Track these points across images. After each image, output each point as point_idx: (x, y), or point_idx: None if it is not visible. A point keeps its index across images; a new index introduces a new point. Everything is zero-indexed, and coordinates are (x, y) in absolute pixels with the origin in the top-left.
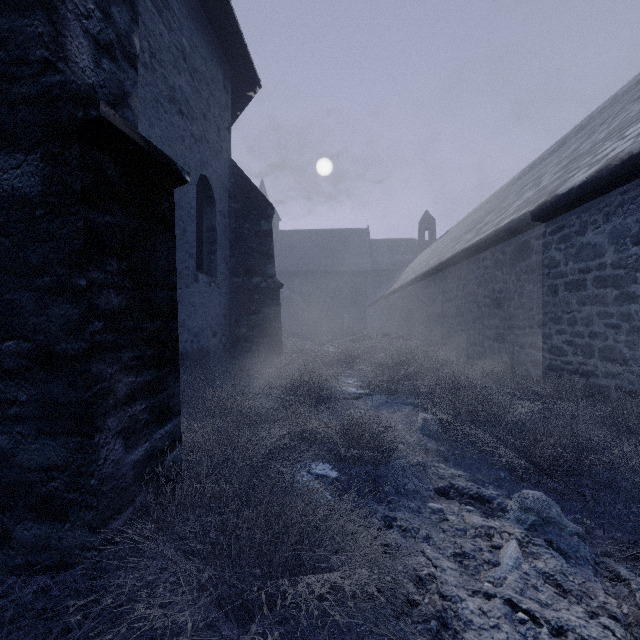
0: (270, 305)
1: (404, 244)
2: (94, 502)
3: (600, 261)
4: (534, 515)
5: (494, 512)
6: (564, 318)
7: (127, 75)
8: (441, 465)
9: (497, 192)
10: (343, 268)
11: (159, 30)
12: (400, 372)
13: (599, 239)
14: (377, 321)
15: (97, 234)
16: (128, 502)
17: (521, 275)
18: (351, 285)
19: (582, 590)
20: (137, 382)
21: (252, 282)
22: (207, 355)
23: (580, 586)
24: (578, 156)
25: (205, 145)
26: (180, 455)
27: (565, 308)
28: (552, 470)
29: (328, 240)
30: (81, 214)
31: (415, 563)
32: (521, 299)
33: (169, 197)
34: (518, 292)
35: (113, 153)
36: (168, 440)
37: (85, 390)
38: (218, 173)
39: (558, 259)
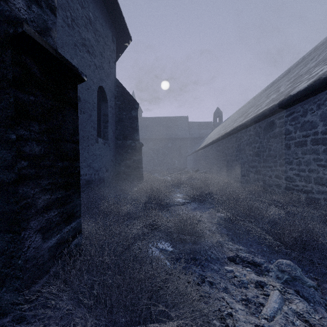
0: (136, 155)
1: (206, 124)
2: (20, 274)
3: (315, 130)
4: (287, 275)
5: (262, 272)
6: (294, 161)
7: (49, 17)
8: (230, 243)
9: (254, 97)
10: (175, 136)
11: (76, 7)
12: (205, 190)
13: (314, 118)
14: (192, 164)
15: (24, 107)
16: (45, 272)
17: (270, 139)
18: (179, 145)
19: (321, 324)
20: (51, 198)
21: (127, 143)
22: (103, 181)
23: (319, 321)
24: (300, 75)
25: (102, 70)
26: (81, 240)
27: (294, 156)
28: (293, 246)
29: (167, 122)
30: (12, 93)
31: (219, 306)
32: (270, 151)
33: (74, 89)
34: (268, 148)
35: (36, 58)
36: (73, 232)
37: (15, 204)
38: (109, 85)
39: (291, 130)
